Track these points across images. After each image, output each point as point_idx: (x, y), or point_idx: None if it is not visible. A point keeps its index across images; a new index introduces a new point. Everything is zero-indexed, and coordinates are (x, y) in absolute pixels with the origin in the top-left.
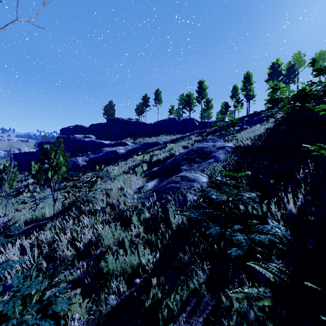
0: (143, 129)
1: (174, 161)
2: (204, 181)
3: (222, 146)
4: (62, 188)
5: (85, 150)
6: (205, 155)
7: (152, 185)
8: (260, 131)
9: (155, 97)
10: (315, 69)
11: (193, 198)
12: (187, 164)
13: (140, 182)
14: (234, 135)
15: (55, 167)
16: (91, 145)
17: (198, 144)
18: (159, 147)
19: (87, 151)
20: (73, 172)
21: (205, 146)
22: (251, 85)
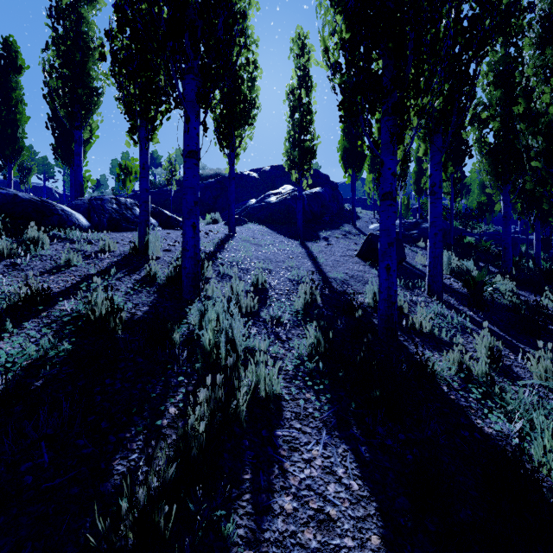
0: None
1: None
2: None
3: None
4: None
5: None
6: None
7: None
8: None
9: None
10: None
11: None
12: None
13: None
14: None
15: None
16: None
17: None
18: None
19: None
20: None
21: None
22: None
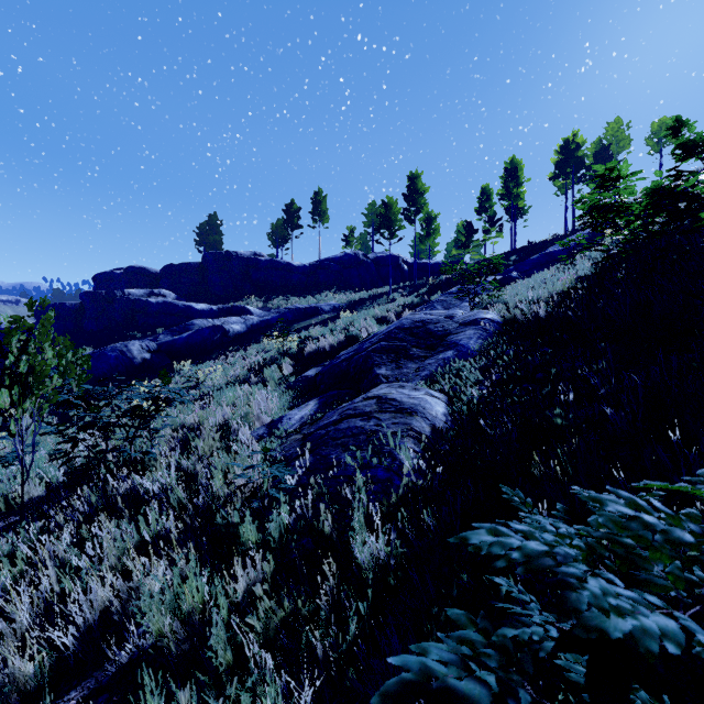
0: (286, 277)
1: (359, 355)
2: (439, 412)
3: (472, 320)
4: (56, 431)
5: (151, 323)
6: (432, 341)
7: (302, 416)
8: (561, 284)
9: (313, 208)
10: (680, 142)
11: (416, 466)
12: (391, 363)
13: (273, 407)
14: (491, 294)
15: (27, 378)
16: (164, 313)
17: (416, 313)
18: (321, 319)
19: (155, 326)
20: (92, 387)
21: (431, 318)
22: (520, 186)
